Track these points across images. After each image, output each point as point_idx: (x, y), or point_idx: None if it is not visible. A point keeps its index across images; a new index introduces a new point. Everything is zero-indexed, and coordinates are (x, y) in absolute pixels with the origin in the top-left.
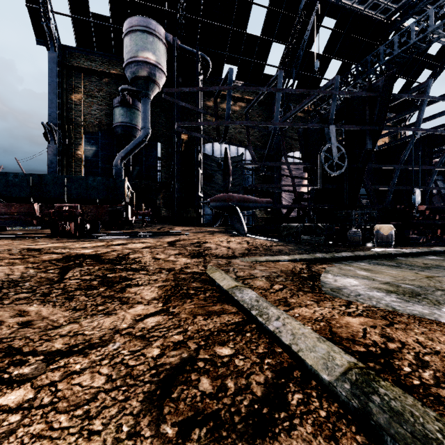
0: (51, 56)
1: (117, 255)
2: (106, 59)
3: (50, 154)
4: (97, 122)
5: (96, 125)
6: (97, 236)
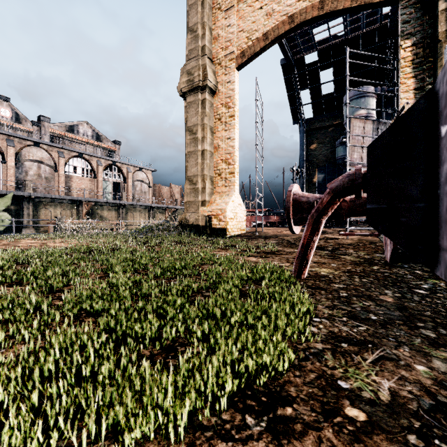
0: (300, 130)
1: (349, 230)
2: (330, 116)
3: (300, 184)
4: (325, 158)
5: (324, 160)
6: (335, 227)
